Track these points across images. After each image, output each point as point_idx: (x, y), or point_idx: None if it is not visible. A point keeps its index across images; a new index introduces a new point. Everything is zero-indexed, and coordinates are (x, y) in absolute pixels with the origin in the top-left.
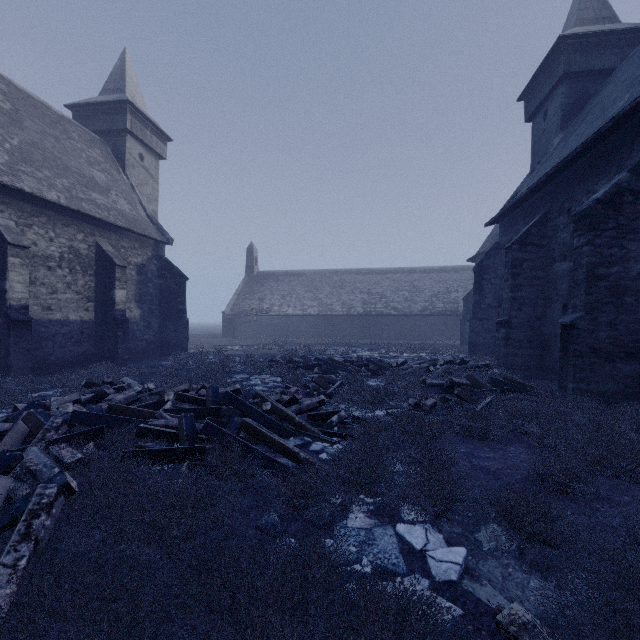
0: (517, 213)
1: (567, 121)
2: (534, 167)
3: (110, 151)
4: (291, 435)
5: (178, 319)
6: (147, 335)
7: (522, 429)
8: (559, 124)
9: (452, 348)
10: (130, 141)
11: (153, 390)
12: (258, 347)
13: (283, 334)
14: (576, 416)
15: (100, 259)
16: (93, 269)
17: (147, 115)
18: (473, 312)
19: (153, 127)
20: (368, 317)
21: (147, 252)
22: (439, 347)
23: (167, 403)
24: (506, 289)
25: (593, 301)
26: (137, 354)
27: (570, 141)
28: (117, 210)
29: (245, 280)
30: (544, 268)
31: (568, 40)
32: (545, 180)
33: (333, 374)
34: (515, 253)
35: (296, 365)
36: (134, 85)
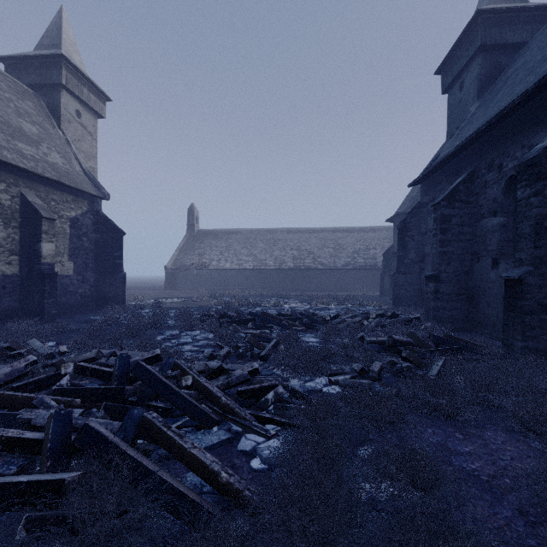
0: (440, 173)
1: (483, 90)
2: (453, 132)
3: (44, 105)
4: (214, 424)
5: (115, 273)
6: (81, 289)
7: (491, 404)
8: (476, 93)
9: (374, 299)
10: (66, 97)
11: (65, 353)
12: (196, 299)
13: (221, 286)
14: (543, 384)
15: (25, 211)
16: (17, 221)
17: (84, 72)
18: (397, 266)
19: (91, 85)
20: (298, 271)
21: (81, 206)
22: (362, 298)
23: (63, 377)
24: (434, 244)
25: (542, 255)
26: (70, 308)
27: (493, 103)
28: (47, 162)
29: (186, 237)
30: (471, 224)
31: (484, 15)
32: (474, 137)
33: (267, 329)
34: (444, 209)
35: (229, 320)
36: (71, 43)
